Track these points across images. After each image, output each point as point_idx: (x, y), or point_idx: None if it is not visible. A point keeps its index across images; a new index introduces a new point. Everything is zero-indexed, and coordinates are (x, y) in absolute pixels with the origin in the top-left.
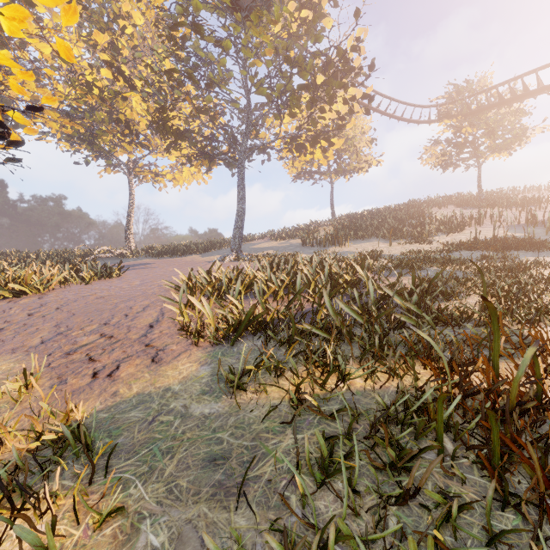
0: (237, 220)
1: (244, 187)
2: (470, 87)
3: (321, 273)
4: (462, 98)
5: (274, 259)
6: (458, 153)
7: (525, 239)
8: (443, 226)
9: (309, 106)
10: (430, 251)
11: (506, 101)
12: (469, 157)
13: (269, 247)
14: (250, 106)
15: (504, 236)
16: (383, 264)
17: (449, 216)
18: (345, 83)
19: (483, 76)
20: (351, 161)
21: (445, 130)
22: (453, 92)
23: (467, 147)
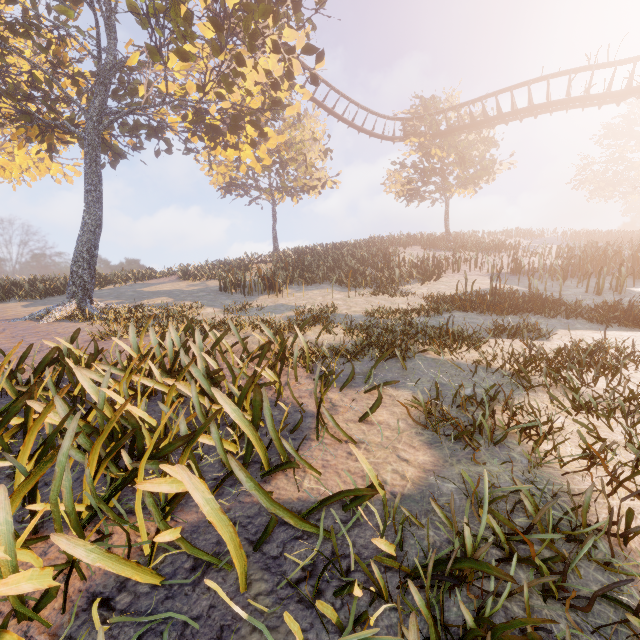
0: (81, 241)
1: (99, 181)
2: (438, 104)
3: (4, 498)
4: (431, 113)
5: (75, 334)
6: (425, 182)
7: (532, 295)
8: (416, 270)
9: (218, 49)
10: (411, 311)
11: (478, 123)
12: (437, 188)
13: (167, 292)
14: (114, 36)
15: (499, 289)
16: (336, 338)
17: (423, 257)
18: (273, 8)
19: (451, 94)
20: (298, 175)
21: (412, 151)
22: (420, 105)
23: (436, 175)
